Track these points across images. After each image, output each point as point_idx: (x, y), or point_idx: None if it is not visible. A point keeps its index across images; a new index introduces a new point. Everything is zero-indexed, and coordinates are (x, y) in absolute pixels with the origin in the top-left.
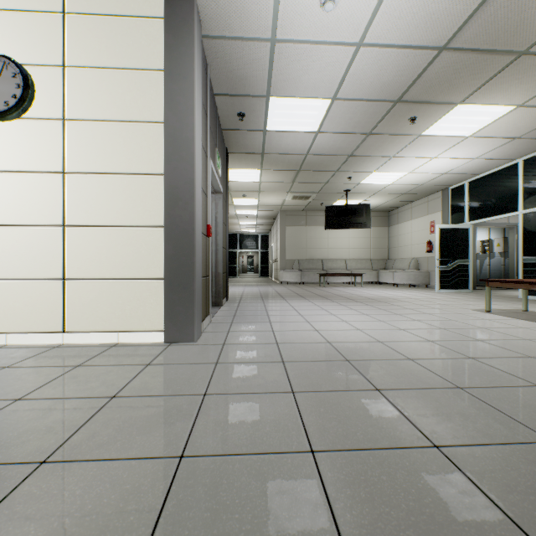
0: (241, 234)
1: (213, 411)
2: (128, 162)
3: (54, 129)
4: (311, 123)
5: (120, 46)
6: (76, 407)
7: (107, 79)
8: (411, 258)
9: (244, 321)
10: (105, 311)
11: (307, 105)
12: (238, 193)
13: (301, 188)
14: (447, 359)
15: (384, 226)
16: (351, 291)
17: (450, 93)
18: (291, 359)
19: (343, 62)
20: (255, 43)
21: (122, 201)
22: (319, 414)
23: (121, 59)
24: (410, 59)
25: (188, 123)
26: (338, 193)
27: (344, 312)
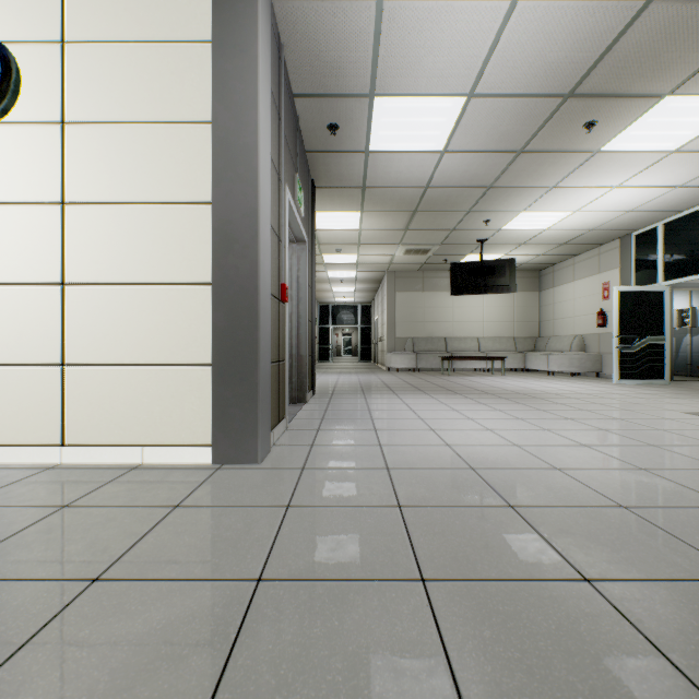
0: (335, 304)
1: (268, 627)
2: (157, 184)
3: (49, 137)
4: (434, 137)
5: (145, 7)
6: (20, 604)
7: (126, 58)
8: (574, 335)
9: (337, 427)
10: (124, 415)
11: (430, 108)
12: (330, 246)
13: (418, 237)
14: (692, 509)
15: (533, 291)
16: (488, 381)
17: (656, 77)
18: (412, 502)
19: (489, 30)
20: (352, 4)
21: (149, 245)
22: (483, 645)
23: (146, 26)
24: (597, 20)
25: (248, 122)
26: (469, 244)
27: (486, 415)
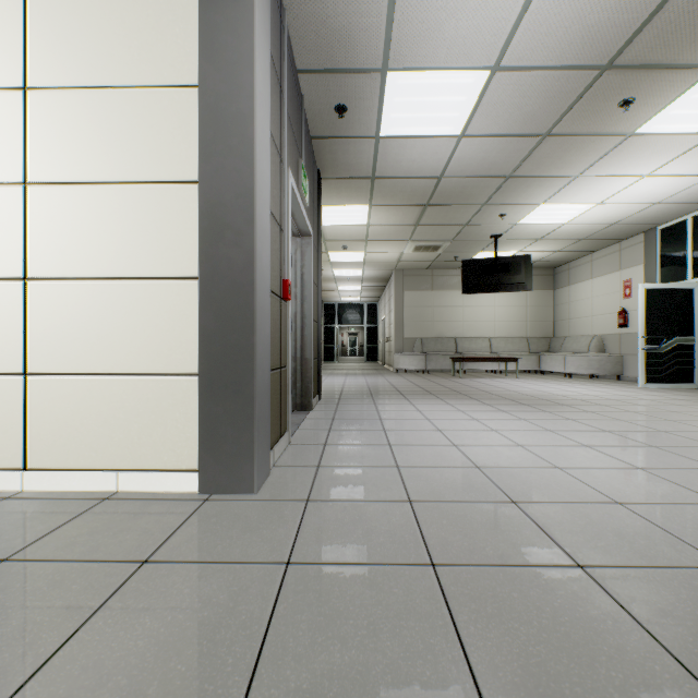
0: (341, 303)
1: None
2: (135, 160)
3: (9, 106)
4: (452, 119)
5: None
6: None
7: (99, 11)
8: (592, 335)
9: (346, 441)
10: (96, 433)
11: (449, 85)
12: (336, 243)
13: (428, 233)
14: None
15: (547, 289)
16: (503, 384)
17: None
18: (448, 557)
19: None
20: None
21: (125, 232)
22: None
23: None
24: None
25: (242, 84)
26: (482, 240)
27: (511, 426)
